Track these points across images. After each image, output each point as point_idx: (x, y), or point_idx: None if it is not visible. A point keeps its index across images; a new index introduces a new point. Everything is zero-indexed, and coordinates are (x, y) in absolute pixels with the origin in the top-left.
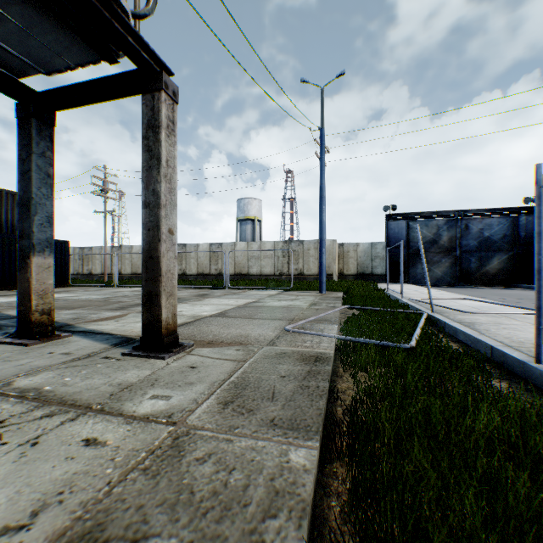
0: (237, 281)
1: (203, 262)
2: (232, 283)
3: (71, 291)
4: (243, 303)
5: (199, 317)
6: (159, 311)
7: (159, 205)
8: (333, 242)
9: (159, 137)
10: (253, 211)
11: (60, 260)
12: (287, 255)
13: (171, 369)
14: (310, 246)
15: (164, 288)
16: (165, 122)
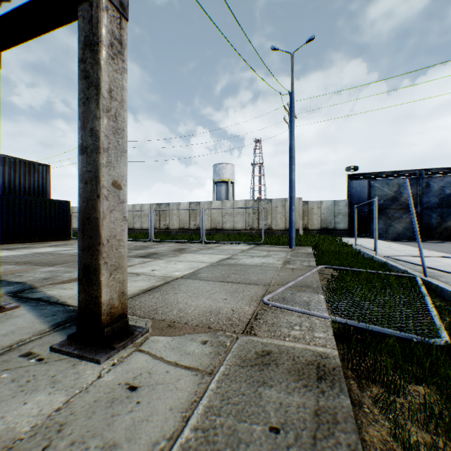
0: (212, 235)
1: (183, 218)
2: (208, 238)
3: (69, 244)
4: (216, 260)
5: (169, 279)
6: (98, 292)
7: (98, 149)
8: (298, 200)
9: (99, 58)
10: (227, 174)
11: (63, 217)
12: (257, 212)
13: (99, 391)
14: (278, 204)
15: (105, 261)
16: (108, 39)
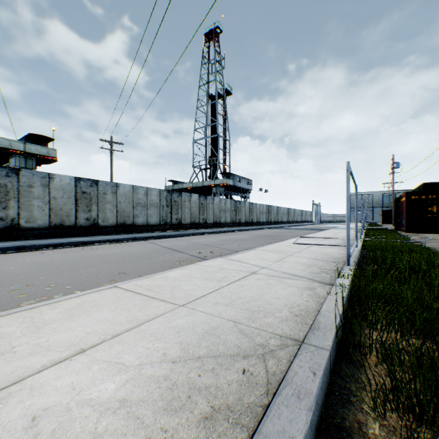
0: None
1: None
2: None
3: None
4: None
5: None
6: None
7: None
8: None
9: None
10: None
11: None
12: None
13: (438, 236)
14: None
15: None
16: None
